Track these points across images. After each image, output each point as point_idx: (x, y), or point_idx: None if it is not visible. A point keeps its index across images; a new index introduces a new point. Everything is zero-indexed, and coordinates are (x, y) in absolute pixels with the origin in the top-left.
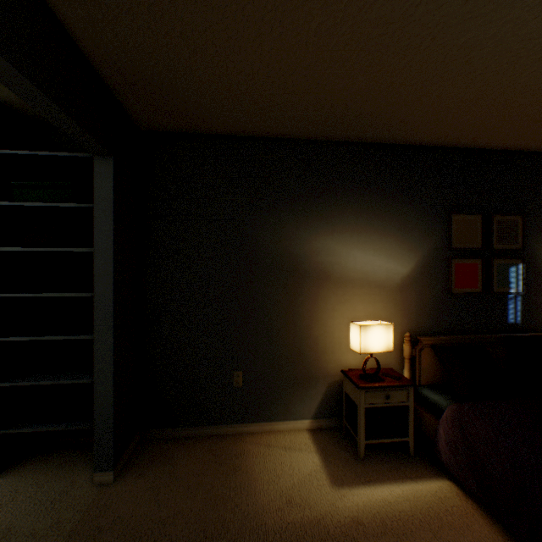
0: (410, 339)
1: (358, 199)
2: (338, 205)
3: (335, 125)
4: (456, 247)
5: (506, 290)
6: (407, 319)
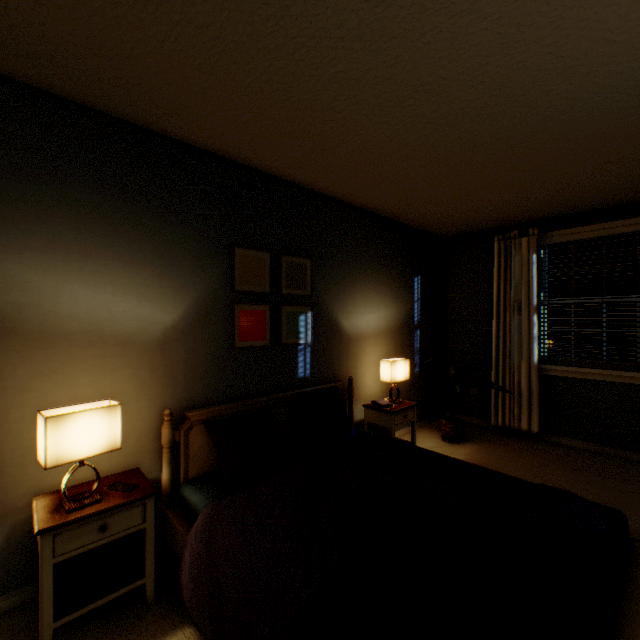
0: (172, 418)
1: (83, 199)
2: (36, 201)
3: (2, 42)
4: (241, 289)
5: (296, 340)
6: (174, 389)
